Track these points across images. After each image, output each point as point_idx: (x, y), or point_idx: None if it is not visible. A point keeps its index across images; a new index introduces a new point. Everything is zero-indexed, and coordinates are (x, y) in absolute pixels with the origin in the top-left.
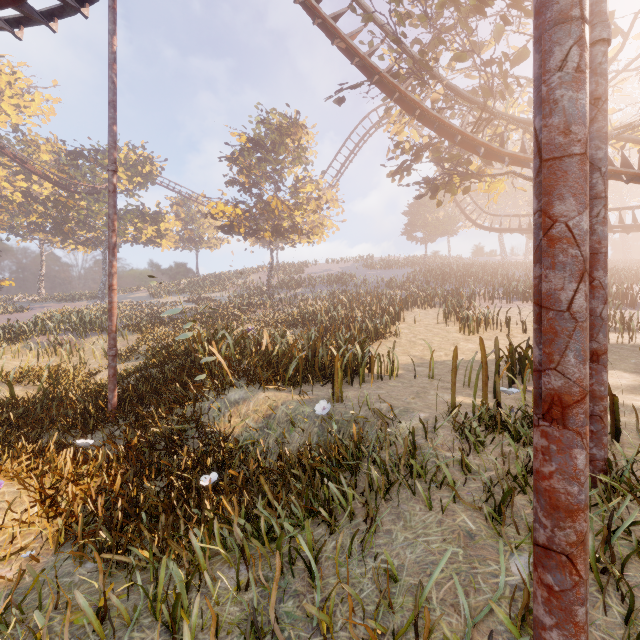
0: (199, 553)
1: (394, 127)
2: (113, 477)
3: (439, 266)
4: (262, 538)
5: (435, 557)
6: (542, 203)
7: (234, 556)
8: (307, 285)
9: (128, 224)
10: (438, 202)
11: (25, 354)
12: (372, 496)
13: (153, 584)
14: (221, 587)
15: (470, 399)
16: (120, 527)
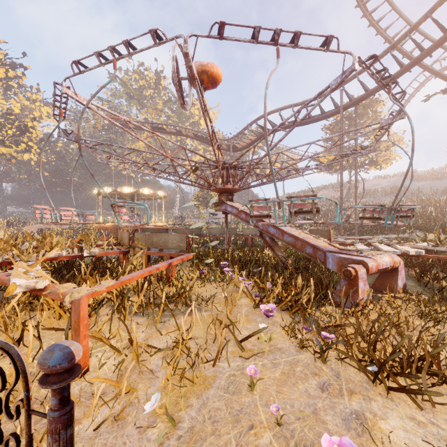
0: None
1: None
2: None
3: None
4: None
5: None
6: None
7: None
8: (367, 196)
9: (257, 170)
10: None
11: None
12: None
13: None
14: None
15: None
16: None
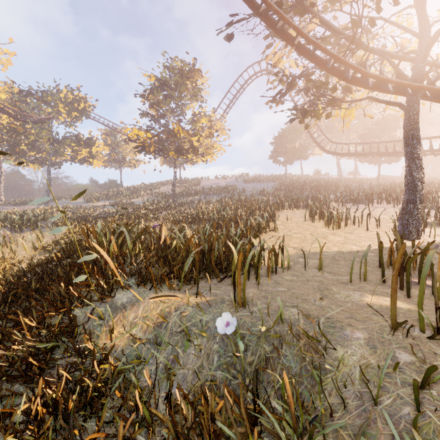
0: None
1: (275, 56)
2: None
3: (296, 180)
4: None
5: None
6: None
7: None
8: (202, 194)
9: (66, 147)
10: (305, 125)
11: None
12: None
13: None
14: None
15: (383, 299)
16: None
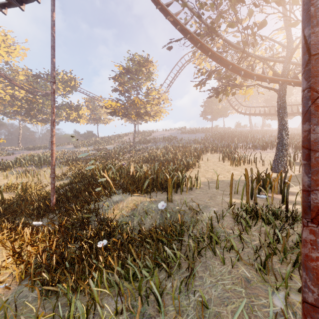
0: (94, 291)
1: (197, 61)
2: (51, 242)
3: (219, 132)
4: (130, 279)
5: (229, 294)
6: (311, 83)
7: (114, 290)
8: (153, 142)
9: (63, 111)
10: (219, 100)
11: (10, 176)
12: (190, 255)
13: (68, 310)
14: (107, 311)
15: (238, 200)
16: (54, 269)
